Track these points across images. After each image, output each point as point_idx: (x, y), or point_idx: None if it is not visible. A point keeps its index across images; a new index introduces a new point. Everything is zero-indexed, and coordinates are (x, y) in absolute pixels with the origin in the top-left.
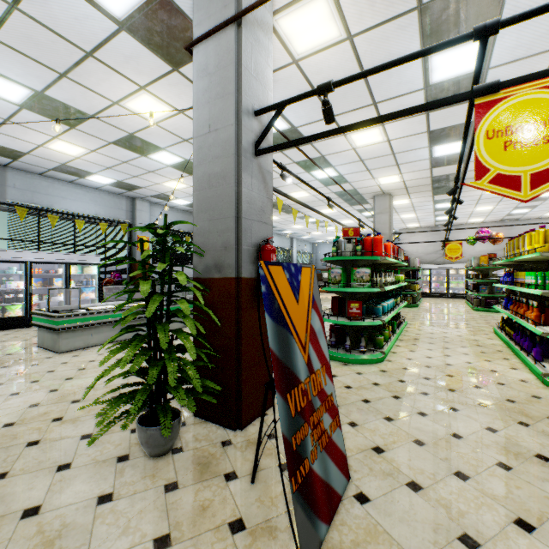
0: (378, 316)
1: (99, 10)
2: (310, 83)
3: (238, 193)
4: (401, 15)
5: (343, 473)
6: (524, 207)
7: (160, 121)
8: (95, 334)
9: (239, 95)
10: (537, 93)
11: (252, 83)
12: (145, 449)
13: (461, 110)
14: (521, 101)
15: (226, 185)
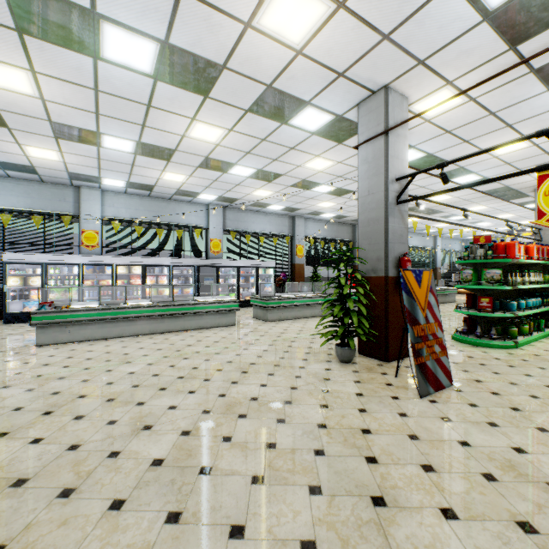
0: (511, 311)
1: (303, 131)
2: (442, 128)
3: (386, 229)
4: (516, 78)
5: (447, 379)
6: None
7: (324, 169)
8: (284, 313)
9: (387, 173)
10: None
11: (394, 163)
12: (339, 358)
13: None
14: None
15: (378, 225)
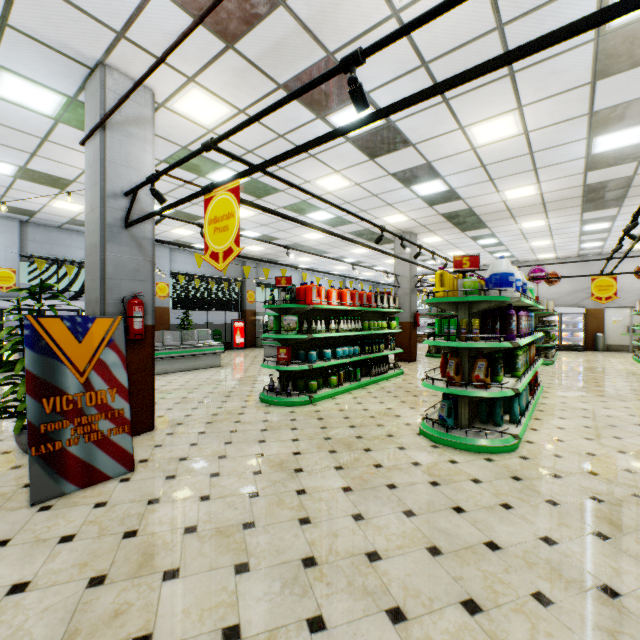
0: (311, 362)
1: (35, 112)
2: (238, 145)
3: (104, 259)
4: (270, 93)
5: (122, 465)
6: (591, 240)
7: None
8: None
9: (105, 184)
10: (225, 195)
11: (122, 171)
12: (19, 447)
13: (405, 155)
14: (220, 199)
15: (97, 253)
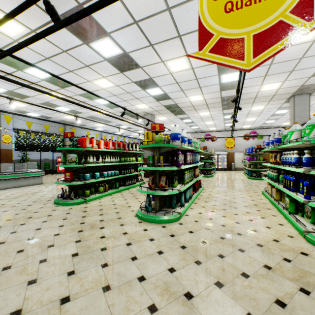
0: (86, 180)
1: None
2: (38, 53)
3: None
4: (49, 22)
5: None
6: (228, 122)
7: None
8: None
9: None
10: None
11: None
12: None
13: (138, 72)
14: None
15: None
